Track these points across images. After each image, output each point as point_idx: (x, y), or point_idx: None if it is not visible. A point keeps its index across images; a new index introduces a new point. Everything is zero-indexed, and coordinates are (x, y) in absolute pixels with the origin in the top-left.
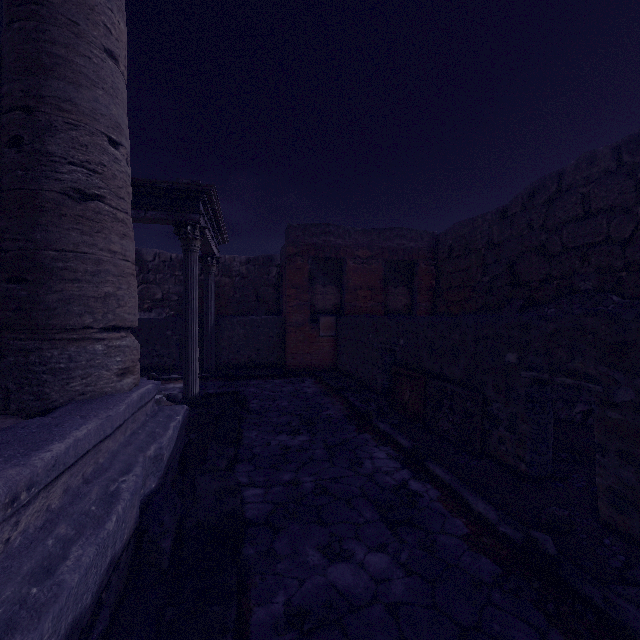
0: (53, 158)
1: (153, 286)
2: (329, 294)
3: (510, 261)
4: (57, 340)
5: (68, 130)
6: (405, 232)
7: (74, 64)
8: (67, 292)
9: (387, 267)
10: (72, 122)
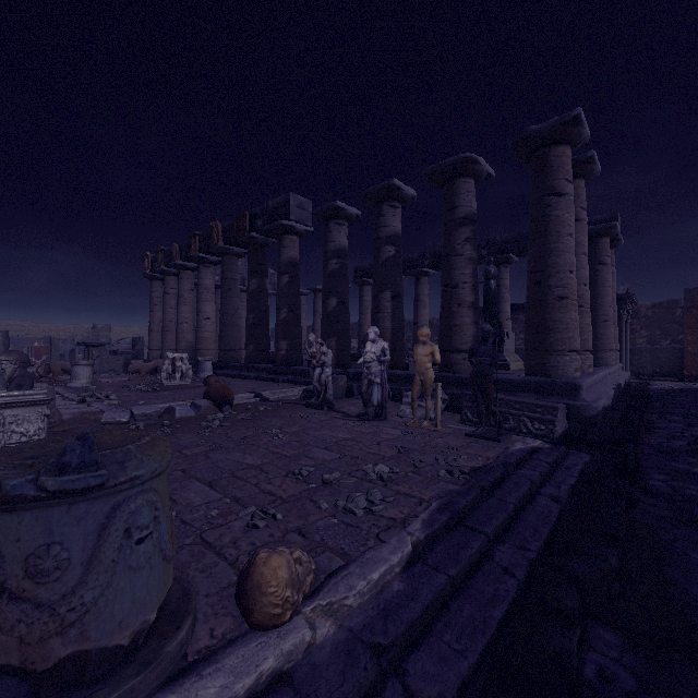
0: None
1: None
2: None
3: None
4: None
5: None
6: None
7: None
8: None
9: None
10: None
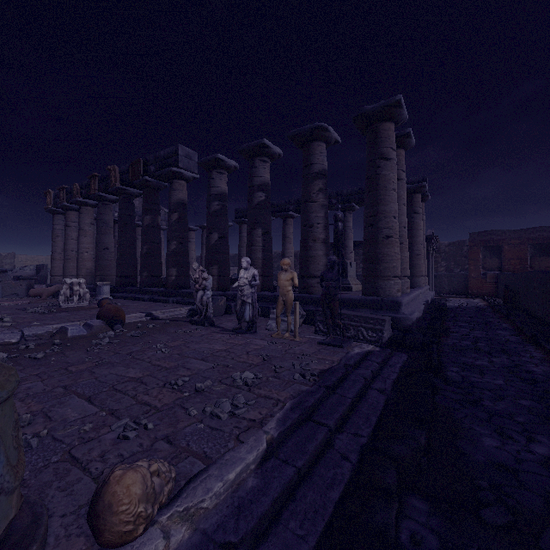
0: None
1: None
2: (493, 262)
3: None
4: None
5: None
6: (544, 228)
7: None
8: None
9: (532, 247)
10: None
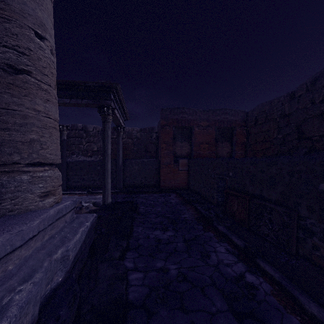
0: None
1: (92, 144)
2: (184, 147)
3: (297, 124)
4: None
5: (2, 22)
6: (228, 111)
7: None
8: (0, 137)
9: (217, 131)
10: (6, 17)
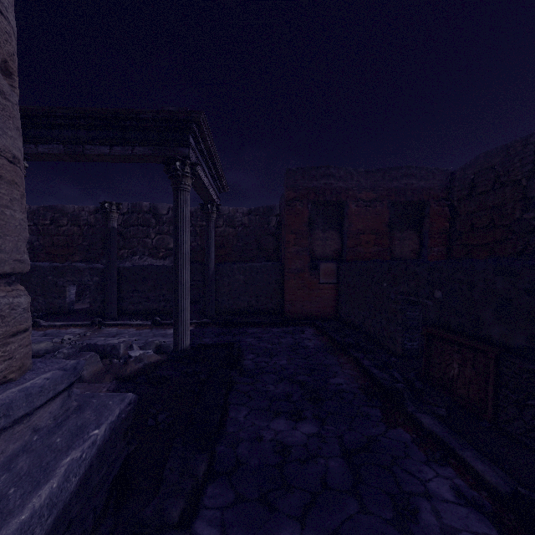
0: None
1: (167, 236)
2: (329, 240)
3: None
4: None
5: None
6: (414, 171)
7: None
8: None
9: (392, 210)
10: None
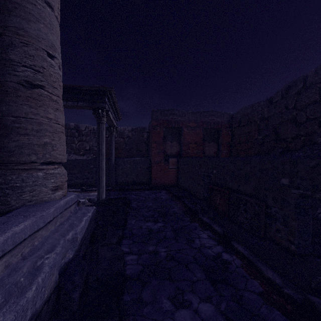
0: (13, 63)
1: (85, 143)
2: (174, 146)
3: (274, 127)
4: (15, 169)
5: (22, 46)
6: (214, 113)
7: (26, 8)
8: (21, 141)
9: (205, 132)
10: (24, 42)
